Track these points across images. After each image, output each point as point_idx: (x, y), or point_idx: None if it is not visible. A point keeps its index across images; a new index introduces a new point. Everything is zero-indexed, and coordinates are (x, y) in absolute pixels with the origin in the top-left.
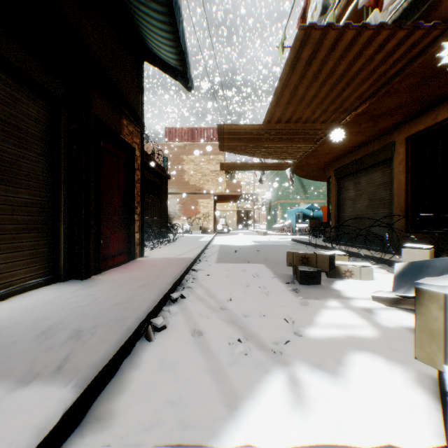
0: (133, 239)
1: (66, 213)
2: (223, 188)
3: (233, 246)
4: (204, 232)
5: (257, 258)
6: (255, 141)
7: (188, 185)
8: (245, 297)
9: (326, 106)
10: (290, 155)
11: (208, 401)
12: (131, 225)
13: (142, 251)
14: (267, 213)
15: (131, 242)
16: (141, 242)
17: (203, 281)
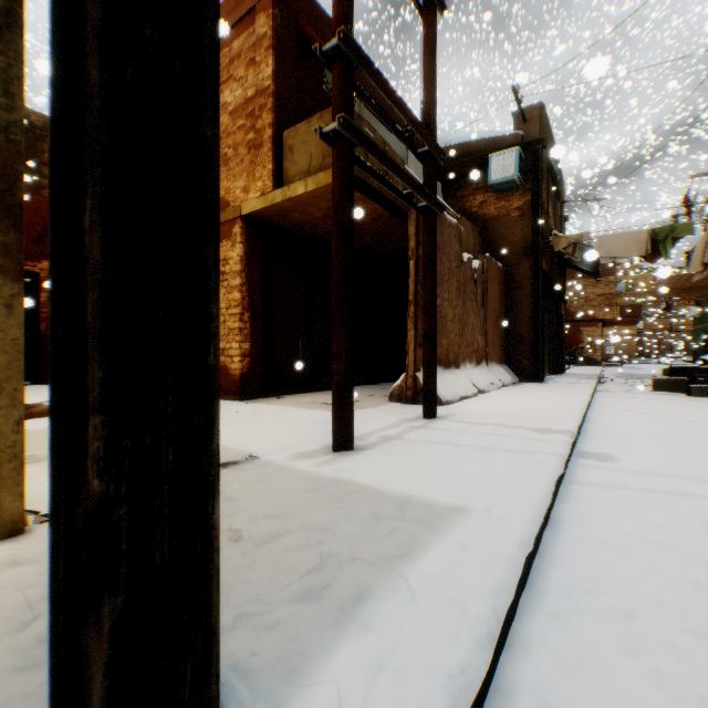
0: (563, 362)
1: (552, 351)
2: (614, 314)
3: (627, 374)
4: (587, 364)
5: (648, 378)
6: (647, 294)
7: (567, 313)
8: (632, 383)
9: (699, 282)
10: (689, 295)
11: (620, 386)
12: (562, 355)
13: (564, 369)
14: (692, 338)
15: (562, 364)
16: (564, 364)
17: (609, 380)
